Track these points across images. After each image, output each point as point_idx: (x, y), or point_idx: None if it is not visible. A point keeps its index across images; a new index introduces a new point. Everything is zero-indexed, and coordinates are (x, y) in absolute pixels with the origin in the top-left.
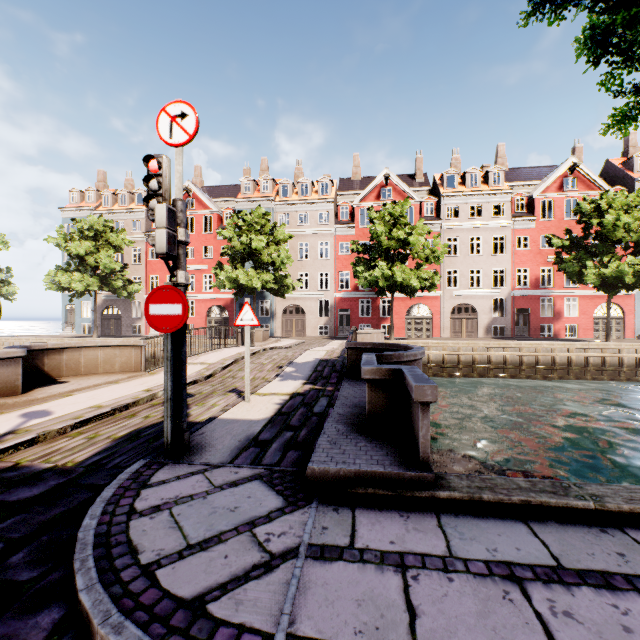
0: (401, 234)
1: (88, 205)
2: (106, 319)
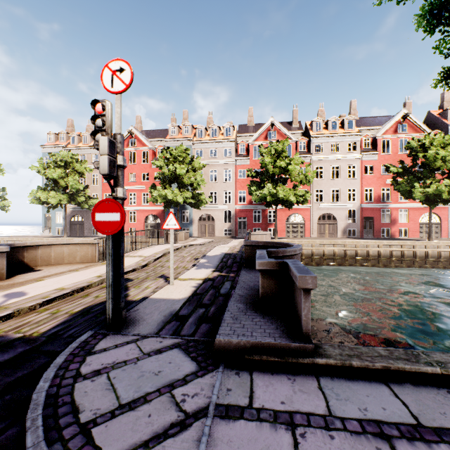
0: (283, 164)
1: (60, 143)
2: (73, 224)
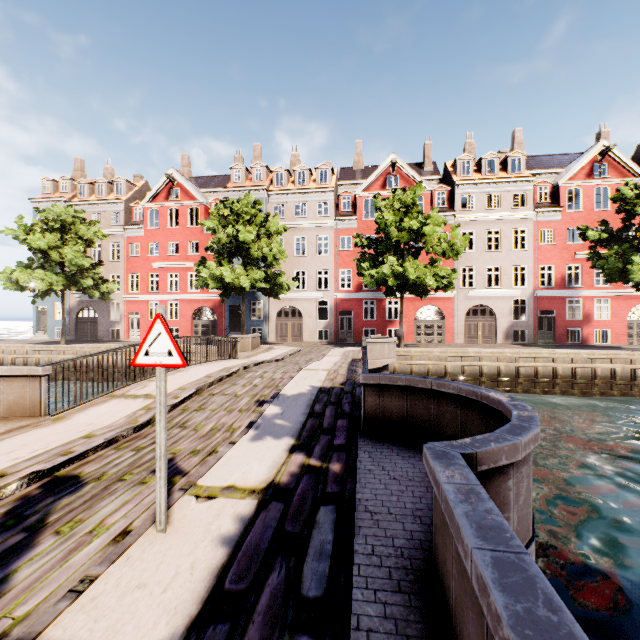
0: (414, 224)
1: (62, 196)
2: (82, 322)
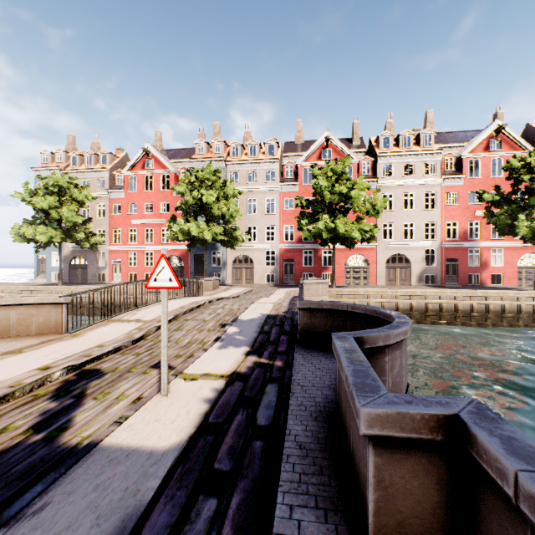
0: (343, 189)
1: (58, 165)
2: (74, 268)
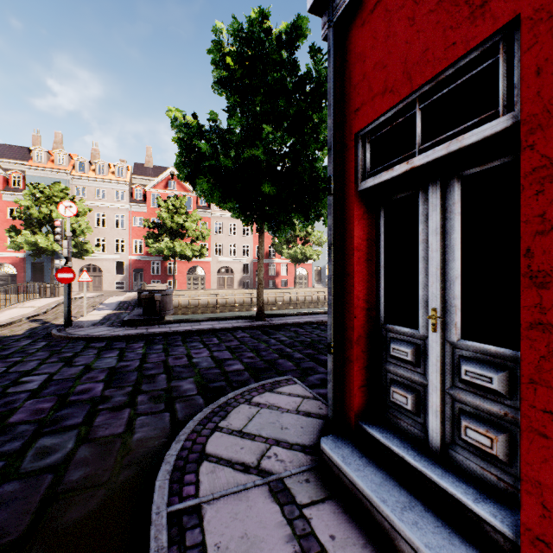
0: (180, 220)
1: None
2: None
